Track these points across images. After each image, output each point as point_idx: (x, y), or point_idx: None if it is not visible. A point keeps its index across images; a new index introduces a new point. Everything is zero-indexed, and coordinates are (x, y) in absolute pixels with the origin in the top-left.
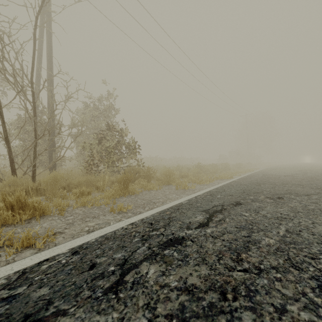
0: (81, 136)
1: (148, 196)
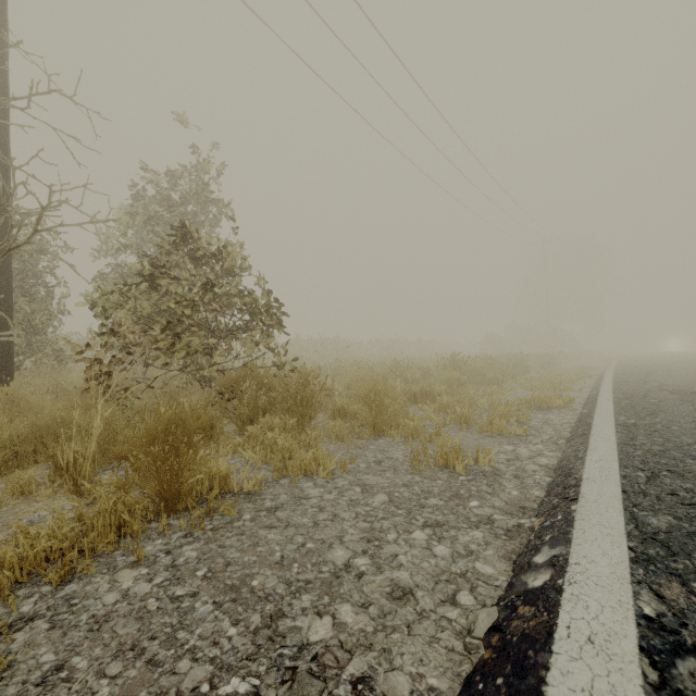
0: (43, 252)
1: (278, 548)
